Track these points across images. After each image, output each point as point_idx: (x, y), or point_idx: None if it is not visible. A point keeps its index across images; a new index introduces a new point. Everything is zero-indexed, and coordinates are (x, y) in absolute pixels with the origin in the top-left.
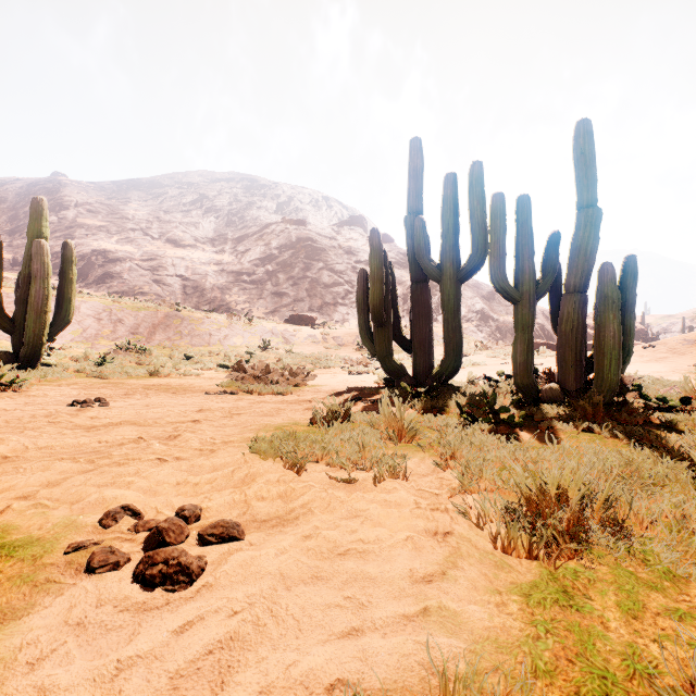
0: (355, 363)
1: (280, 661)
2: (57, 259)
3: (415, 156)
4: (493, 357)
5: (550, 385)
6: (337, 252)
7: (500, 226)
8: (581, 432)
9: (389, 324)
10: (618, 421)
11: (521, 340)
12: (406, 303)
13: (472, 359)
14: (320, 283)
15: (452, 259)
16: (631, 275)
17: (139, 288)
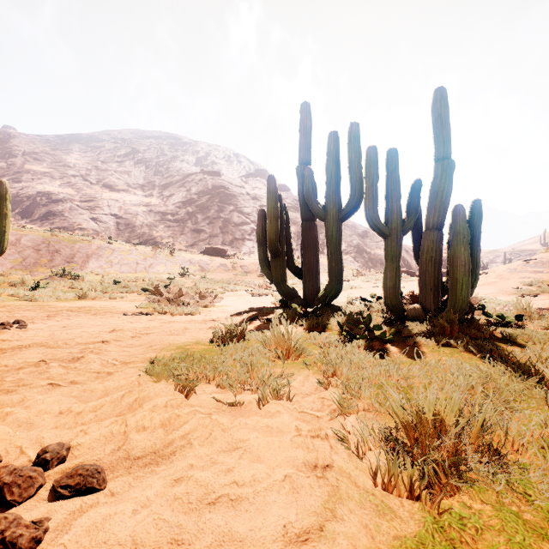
0: (257, 287)
1: None
2: None
3: (305, 117)
4: (366, 281)
5: (414, 305)
6: (245, 198)
7: (374, 174)
8: (441, 346)
9: (284, 255)
10: (468, 335)
11: (390, 269)
12: (299, 239)
13: (350, 283)
14: (231, 222)
15: (335, 202)
16: (477, 216)
17: (78, 224)
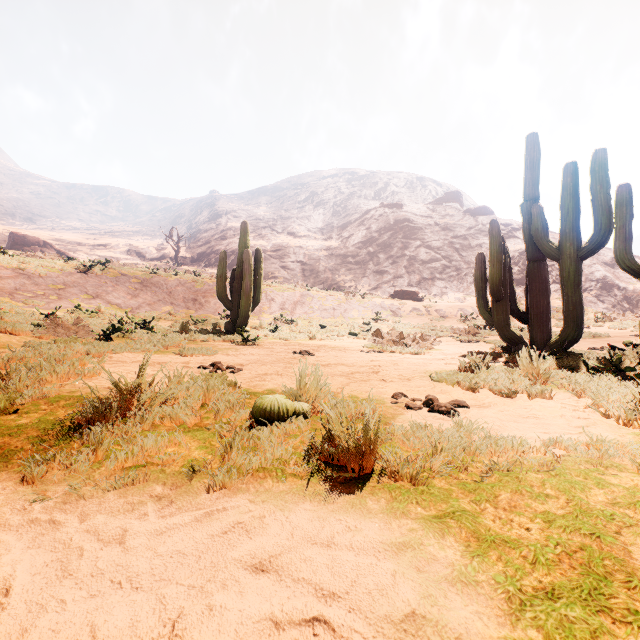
0: (463, 333)
1: (518, 432)
2: (217, 255)
3: (532, 149)
4: (618, 329)
5: None
6: (433, 230)
7: (626, 213)
8: None
9: (507, 299)
10: None
11: None
12: None
13: (591, 331)
14: (417, 260)
15: (572, 239)
16: None
17: (272, 273)
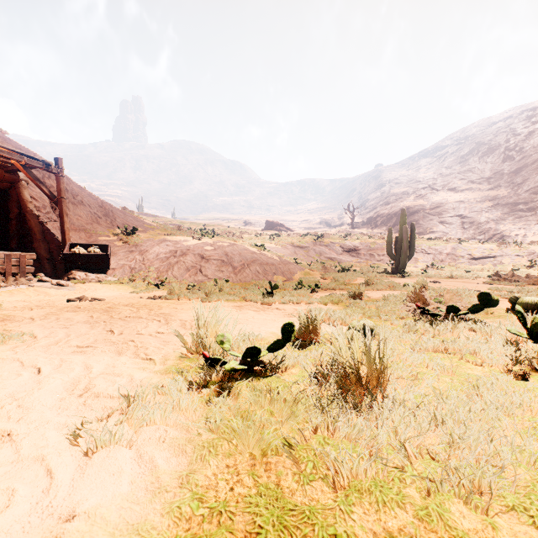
0: None
1: None
2: (382, 218)
3: None
4: None
5: None
6: None
7: None
8: None
9: None
10: None
11: None
12: None
13: None
14: None
15: None
16: None
17: (429, 229)
